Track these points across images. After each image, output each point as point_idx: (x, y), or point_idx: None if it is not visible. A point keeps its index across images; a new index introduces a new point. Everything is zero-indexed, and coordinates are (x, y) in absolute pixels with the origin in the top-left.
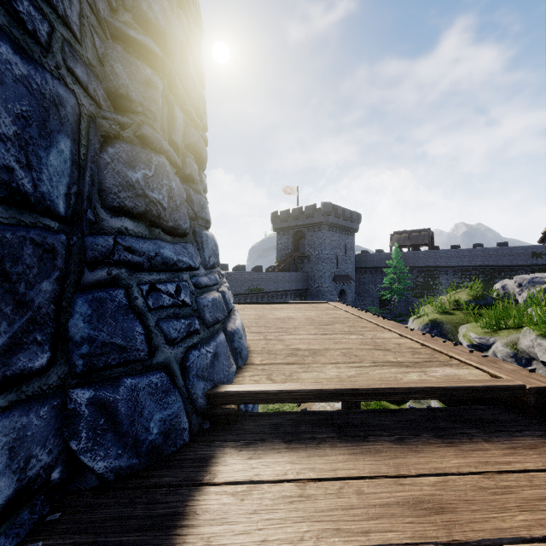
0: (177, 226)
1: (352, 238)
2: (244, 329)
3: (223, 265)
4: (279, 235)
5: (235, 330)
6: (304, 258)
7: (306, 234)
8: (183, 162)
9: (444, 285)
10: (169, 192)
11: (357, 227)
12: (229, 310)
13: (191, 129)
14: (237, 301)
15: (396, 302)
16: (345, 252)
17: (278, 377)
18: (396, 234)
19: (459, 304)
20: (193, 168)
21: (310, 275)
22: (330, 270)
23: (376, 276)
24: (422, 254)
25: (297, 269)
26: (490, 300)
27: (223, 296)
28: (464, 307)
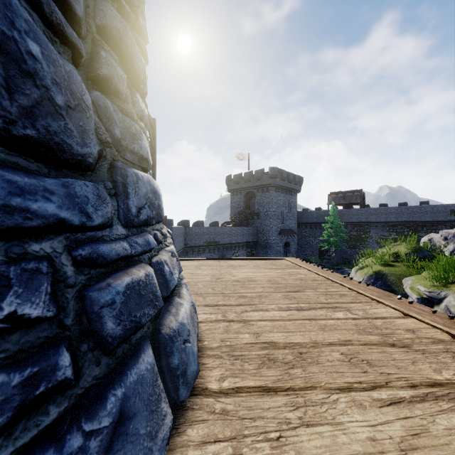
0: (56, 144)
1: (295, 198)
2: (195, 311)
3: (185, 221)
4: (233, 195)
5: (177, 329)
6: (254, 214)
7: (256, 194)
8: (95, 55)
9: (374, 238)
10: (14, 55)
11: (300, 188)
12: (170, 291)
13: (109, 5)
14: (197, 252)
15: (332, 252)
16: (289, 209)
17: (256, 450)
18: (332, 194)
19: (398, 257)
20: (114, 71)
21: (260, 229)
22: (276, 225)
23: (315, 230)
24: (355, 211)
25: (248, 224)
26: (426, 253)
27: (160, 269)
28: (404, 259)
